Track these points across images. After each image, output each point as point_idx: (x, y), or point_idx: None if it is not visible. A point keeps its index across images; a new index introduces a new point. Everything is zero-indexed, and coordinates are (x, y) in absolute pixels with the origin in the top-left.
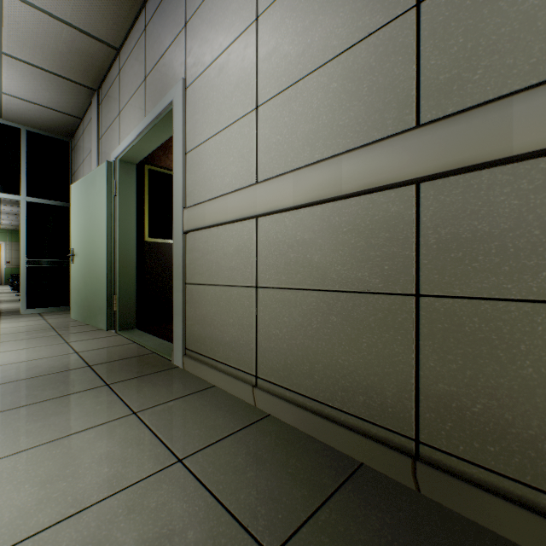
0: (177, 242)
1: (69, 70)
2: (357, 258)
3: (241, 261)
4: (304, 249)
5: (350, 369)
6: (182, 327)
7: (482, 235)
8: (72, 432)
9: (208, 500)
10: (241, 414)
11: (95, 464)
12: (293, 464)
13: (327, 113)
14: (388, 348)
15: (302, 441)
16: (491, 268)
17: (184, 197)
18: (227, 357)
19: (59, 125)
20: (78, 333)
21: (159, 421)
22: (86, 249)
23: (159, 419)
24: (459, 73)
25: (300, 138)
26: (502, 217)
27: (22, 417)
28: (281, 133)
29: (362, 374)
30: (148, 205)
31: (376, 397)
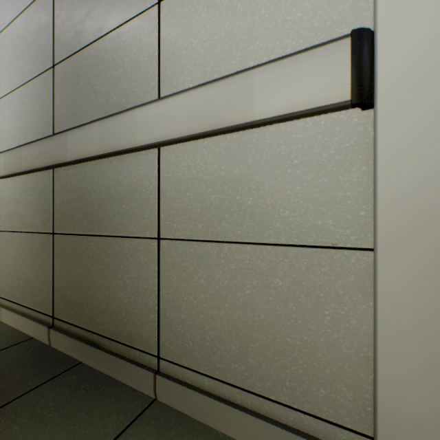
0: None
1: None
2: (35, 211)
3: None
4: (16, 204)
5: (33, 281)
6: None
7: (71, 200)
8: None
9: None
10: None
11: None
12: None
13: (24, 117)
14: (45, 265)
15: (4, 332)
16: (73, 218)
17: None
18: None
19: None
20: None
21: None
22: None
23: None
24: (65, 112)
25: (14, 130)
26: (76, 192)
27: None
28: (7, 123)
29: (37, 283)
30: None
31: (41, 296)
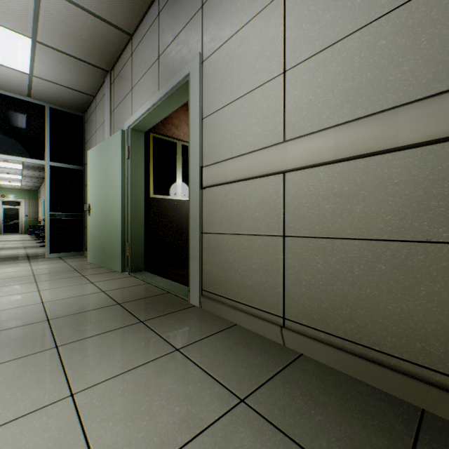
0: (193, 197)
1: (89, 54)
2: (413, 208)
3: (265, 212)
4: (342, 200)
5: (403, 316)
6: (199, 271)
7: None
8: (130, 368)
9: (292, 446)
10: (274, 353)
11: (164, 402)
12: (354, 408)
13: (372, 70)
14: None
15: (348, 383)
16: None
17: (201, 157)
18: (249, 298)
19: (75, 102)
20: (98, 275)
21: (204, 359)
22: (101, 204)
23: (202, 356)
24: None
25: (338, 96)
26: None
27: (80, 351)
28: (313, 93)
29: (419, 321)
30: (152, 166)
31: (439, 344)
